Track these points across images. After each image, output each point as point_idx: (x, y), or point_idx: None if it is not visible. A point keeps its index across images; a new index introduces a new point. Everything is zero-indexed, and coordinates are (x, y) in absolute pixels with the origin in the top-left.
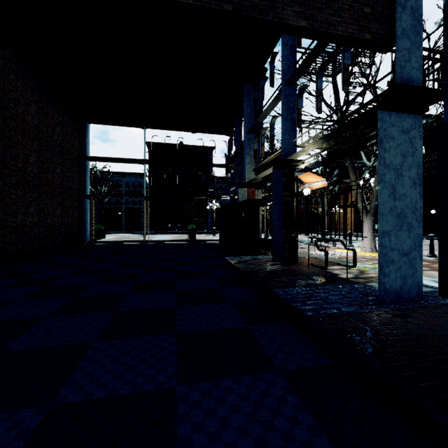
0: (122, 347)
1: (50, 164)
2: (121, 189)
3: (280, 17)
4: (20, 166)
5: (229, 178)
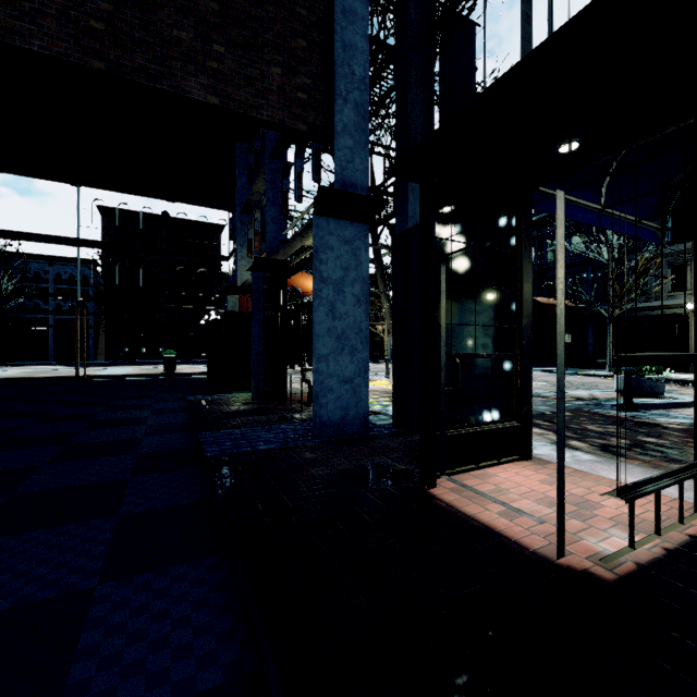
0: None
1: None
2: (46, 286)
3: (179, 88)
4: None
5: (231, 277)
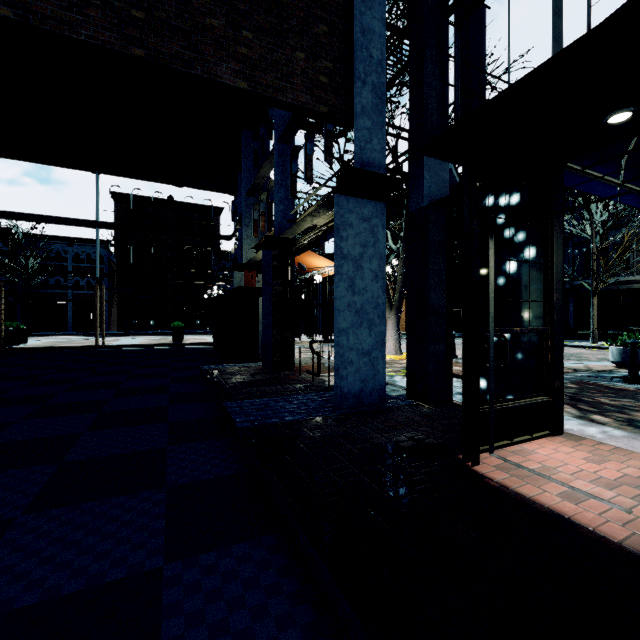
0: None
1: None
2: (66, 264)
3: (212, 73)
4: None
5: (233, 255)
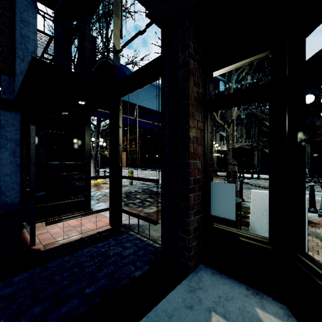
0: None
1: None
2: None
3: None
4: None
5: None
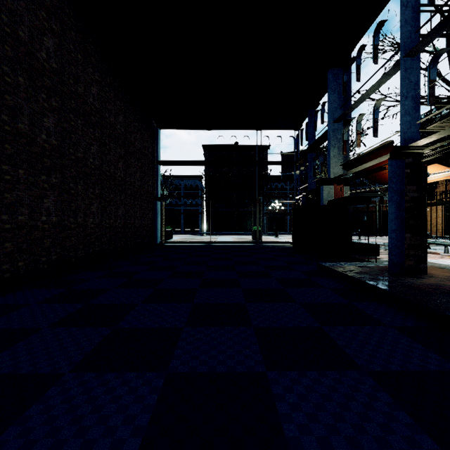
0: (311, 385)
1: (132, 169)
2: (180, 191)
3: None
4: (112, 172)
5: (297, 175)
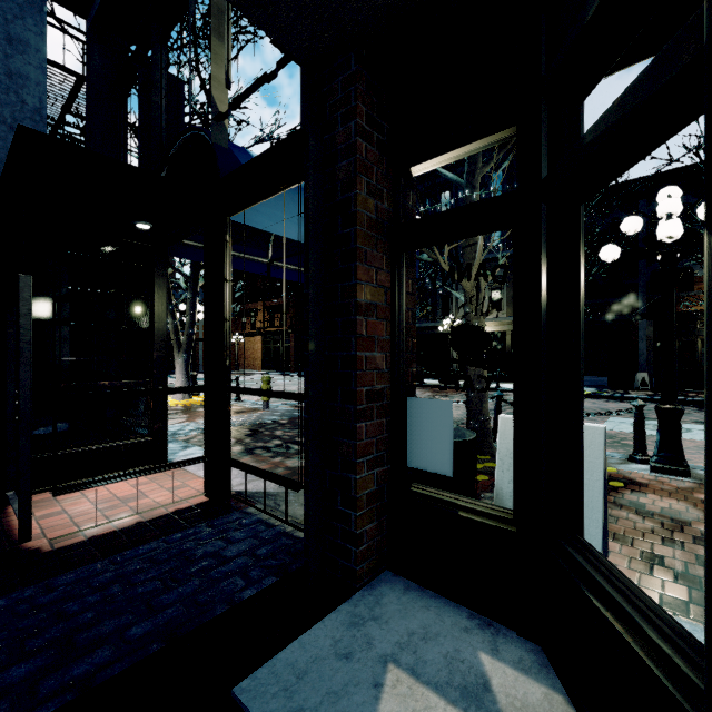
0: None
1: None
2: None
3: None
4: None
5: None
